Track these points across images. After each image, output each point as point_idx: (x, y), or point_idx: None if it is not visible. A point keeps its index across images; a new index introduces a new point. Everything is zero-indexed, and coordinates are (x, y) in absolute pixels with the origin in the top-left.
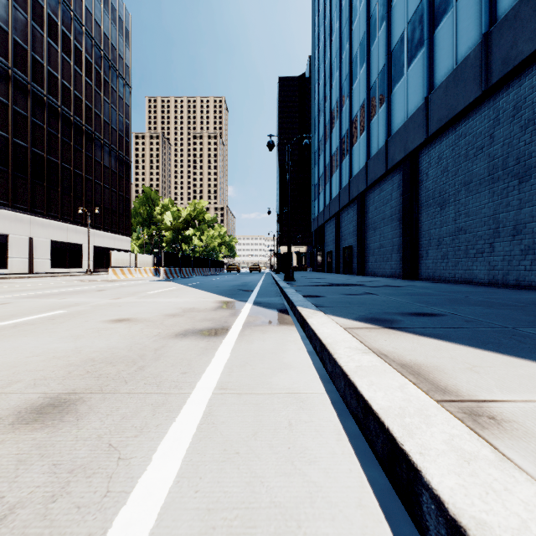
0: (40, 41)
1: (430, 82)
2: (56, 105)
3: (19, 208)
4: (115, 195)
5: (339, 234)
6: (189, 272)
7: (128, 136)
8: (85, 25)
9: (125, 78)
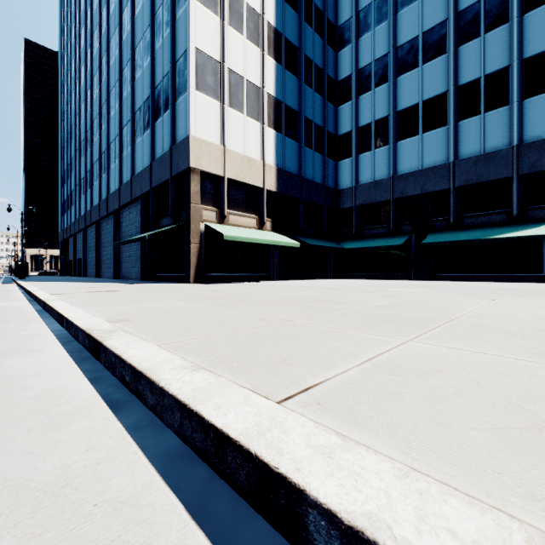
0: None
1: (101, 196)
2: None
3: None
4: None
5: (76, 249)
6: None
7: None
8: None
9: None
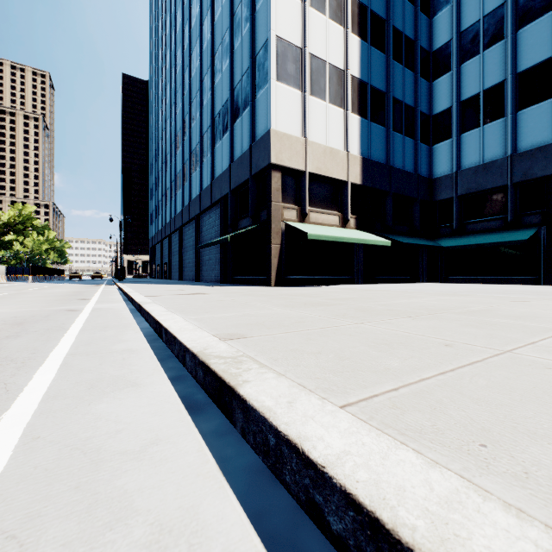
0: None
1: (183, 203)
2: None
3: None
4: None
5: (163, 254)
6: (43, 279)
7: None
8: None
9: None
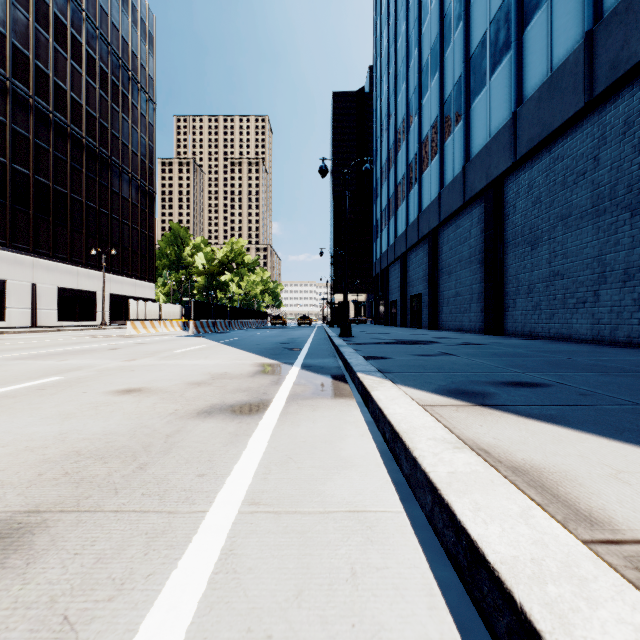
0: (45, 46)
1: (518, 93)
2: (64, 123)
3: (19, 248)
4: (136, 233)
5: (406, 280)
6: (225, 326)
7: (152, 162)
8: (100, 28)
9: (148, 92)
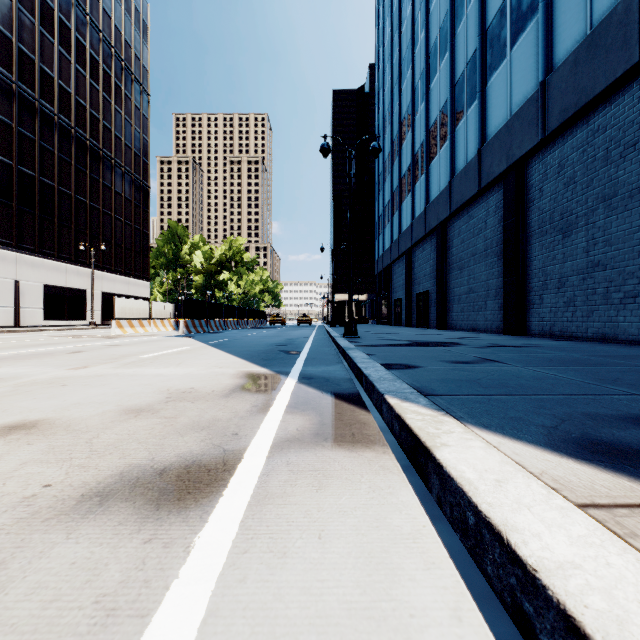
0: (30, 30)
1: (547, 60)
2: (51, 112)
3: (1, 242)
4: (129, 229)
5: (411, 277)
6: (220, 325)
7: (146, 156)
8: (91, 14)
9: (142, 83)
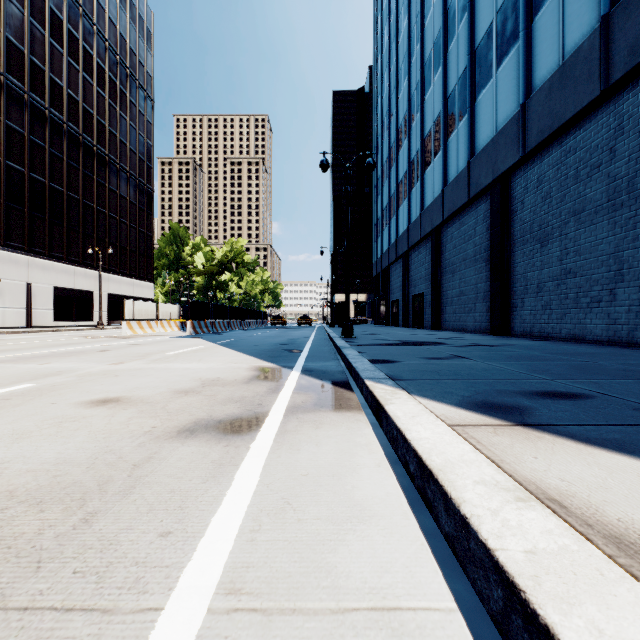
0: (40, 42)
1: (527, 84)
2: (60, 120)
3: (14, 246)
4: (134, 232)
5: (408, 279)
6: (223, 326)
7: (150, 161)
8: (97, 24)
9: (146, 89)
